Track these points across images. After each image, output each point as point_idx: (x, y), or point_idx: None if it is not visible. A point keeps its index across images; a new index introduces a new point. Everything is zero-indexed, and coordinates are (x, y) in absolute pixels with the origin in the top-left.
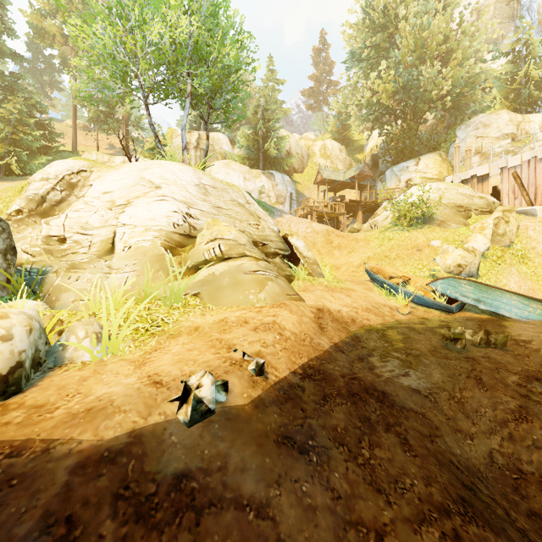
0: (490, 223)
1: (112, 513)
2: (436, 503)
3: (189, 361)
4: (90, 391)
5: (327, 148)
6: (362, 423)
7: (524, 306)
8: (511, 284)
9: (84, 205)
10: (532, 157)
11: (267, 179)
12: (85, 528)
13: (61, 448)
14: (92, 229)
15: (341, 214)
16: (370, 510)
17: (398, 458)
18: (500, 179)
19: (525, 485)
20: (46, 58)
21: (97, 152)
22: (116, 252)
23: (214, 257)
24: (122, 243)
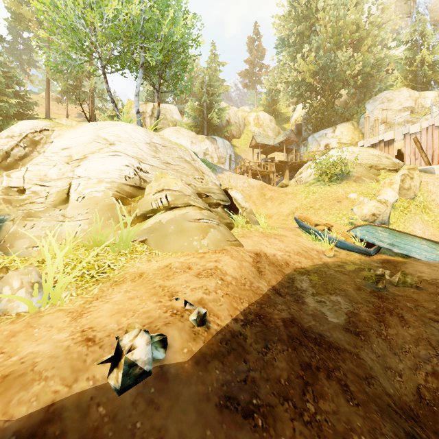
0: (398, 179)
1: None
2: None
3: (128, 311)
4: (15, 350)
5: (260, 119)
6: (304, 371)
7: (432, 250)
8: (417, 230)
9: (43, 159)
10: (430, 125)
11: (210, 143)
12: None
13: None
14: (50, 180)
15: (272, 172)
16: None
17: (342, 410)
18: (403, 143)
19: None
20: (24, 40)
21: (67, 118)
22: (70, 202)
23: (161, 207)
24: (76, 193)
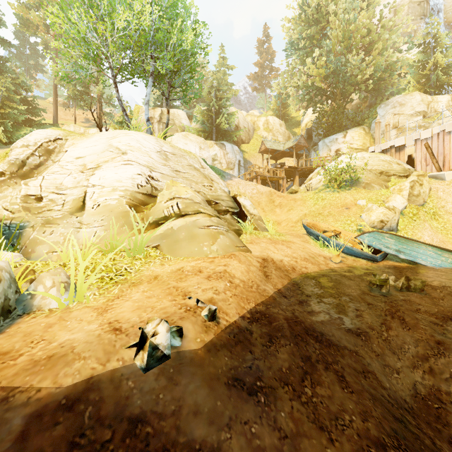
0: (407, 186)
1: None
2: (373, 438)
3: (147, 308)
4: (53, 338)
5: (269, 123)
6: (304, 363)
7: (438, 256)
8: (425, 237)
9: (59, 168)
10: (441, 131)
11: (219, 148)
12: None
13: (20, 396)
14: (66, 189)
15: (281, 178)
16: (314, 448)
17: (337, 395)
18: (414, 149)
19: (445, 414)
20: (31, 45)
21: (75, 124)
22: (86, 209)
23: (173, 214)
24: (92, 201)
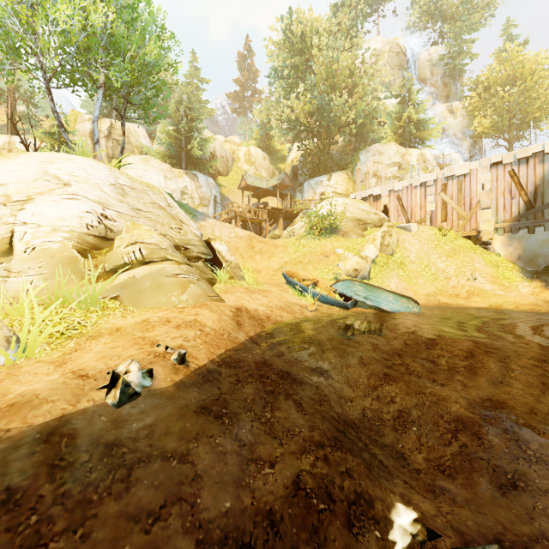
0: (379, 236)
1: (49, 479)
2: (315, 441)
3: (113, 356)
4: (7, 391)
5: (251, 155)
6: (267, 395)
7: (396, 302)
8: (392, 284)
9: None
10: (409, 185)
11: (190, 179)
12: (25, 492)
13: None
14: None
15: (264, 220)
16: (267, 450)
17: (292, 416)
18: (388, 199)
19: (383, 429)
20: None
21: None
22: (15, 254)
23: (135, 261)
24: (23, 244)
